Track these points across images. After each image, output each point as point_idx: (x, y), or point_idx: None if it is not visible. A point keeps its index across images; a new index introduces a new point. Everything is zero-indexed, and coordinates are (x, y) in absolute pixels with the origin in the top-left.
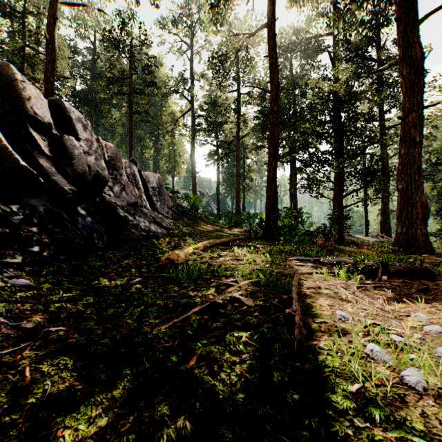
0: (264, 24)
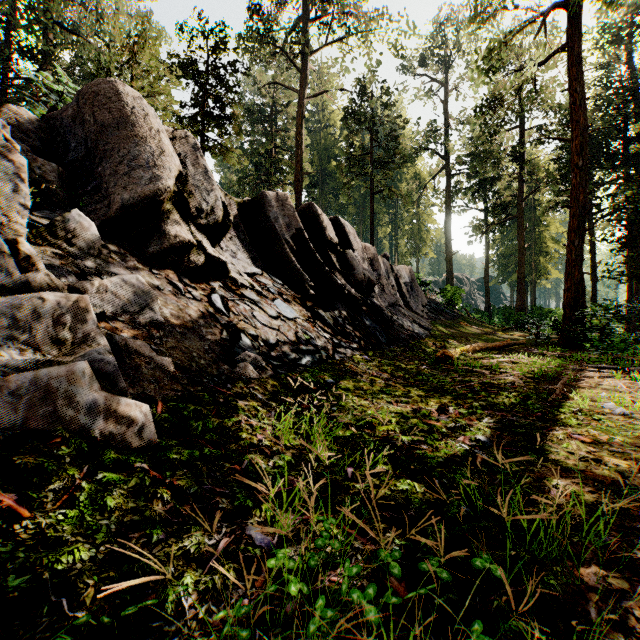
0: (562, 47)
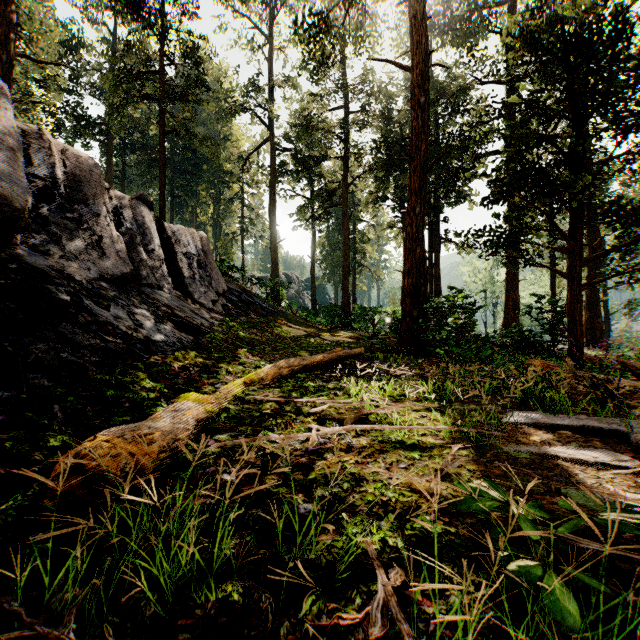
0: None
